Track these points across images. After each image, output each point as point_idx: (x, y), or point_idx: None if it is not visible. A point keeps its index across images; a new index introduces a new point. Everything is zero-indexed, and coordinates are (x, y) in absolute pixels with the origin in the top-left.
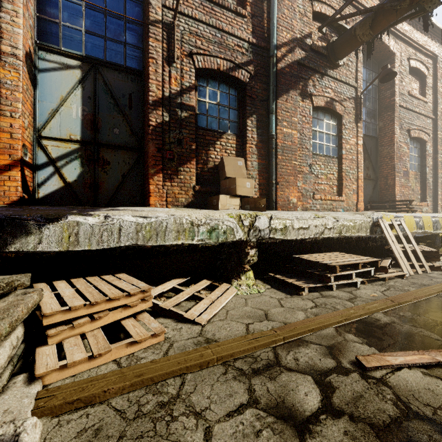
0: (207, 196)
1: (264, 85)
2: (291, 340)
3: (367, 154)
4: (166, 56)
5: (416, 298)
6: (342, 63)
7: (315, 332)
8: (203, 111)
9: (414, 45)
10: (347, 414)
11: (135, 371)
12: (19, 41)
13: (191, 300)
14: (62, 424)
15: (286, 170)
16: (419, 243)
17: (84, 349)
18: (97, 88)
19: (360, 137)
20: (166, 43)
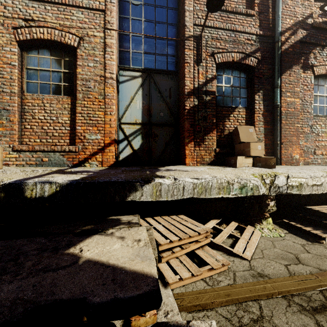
0: (224, 156)
1: (269, 65)
2: None
3: None
4: (195, 59)
5: None
6: None
7: None
8: (220, 93)
9: None
10: None
11: (224, 291)
12: (114, 69)
13: (228, 237)
14: (196, 319)
15: (289, 132)
16: None
17: (185, 269)
18: (150, 88)
19: None
20: (195, 50)
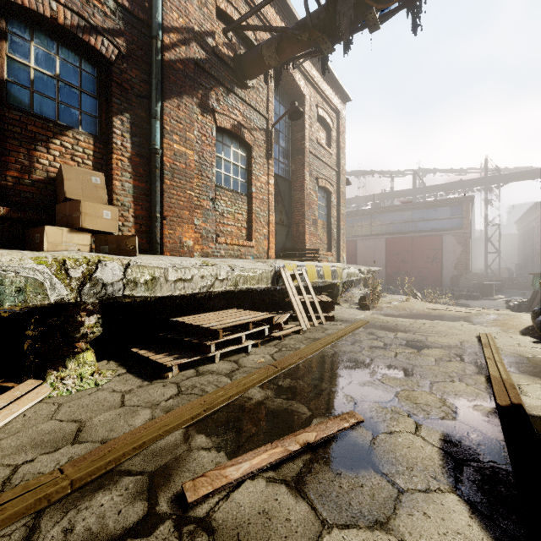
0: (28, 227)
1: (143, 75)
2: (91, 479)
3: (280, 197)
4: None
5: (302, 357)
6: (252, 85)
7: (148, 447)
8: (22, 80)
9: (322, 94)
10: None
11: None
12: None
13: None
14: None
15: (177, 202)
16: (322, 293)
17: None
18: None
19: (272, 175)
20: None
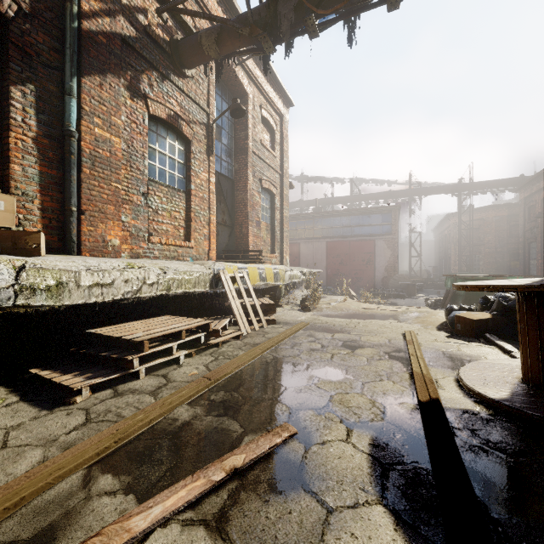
0: None
1: (54, 41)
2: None
3: (223, 196)
4: None
5: (239, 366)
6: (191, 75)
7: (29, 503)
8: None
9: (265, 95)
10: None
11: None
12: None
13: None
14: None
15: (100, 194)
16: (265, 295)
17: None
18: None
19: (213, 173)
20: None
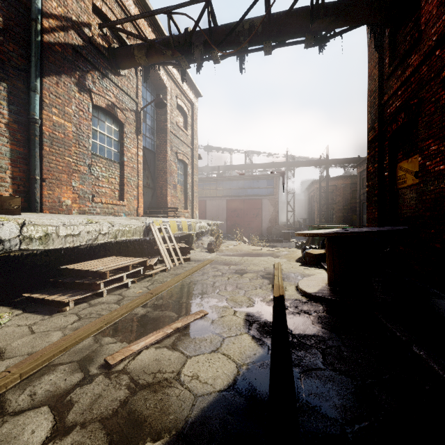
0: None
1: (21, 50)
2: (33, 372)
3: (147, 165)
4: None
5: (169, 286)
6: (124, 74)
7: (70, 350)
8: None
9: (180, 88)
10: (79, 424)
11: None
12: None
13: None
14: None
15: (56, 166)
16: (181, 241)
17: None
18: None
19: (141, 148)
20: None
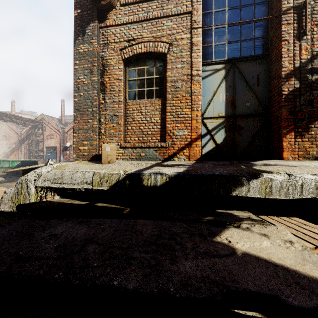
0: None
1: None
2: None
3: None
4: (296, 34)
5: None
6: None
7: None
8: None
9: None
10: None
11: None
12: (200, 66)
13: None
14: None
15: None
16: None
17: None
18: (235, 78)
19: None
20: (296, 23)
